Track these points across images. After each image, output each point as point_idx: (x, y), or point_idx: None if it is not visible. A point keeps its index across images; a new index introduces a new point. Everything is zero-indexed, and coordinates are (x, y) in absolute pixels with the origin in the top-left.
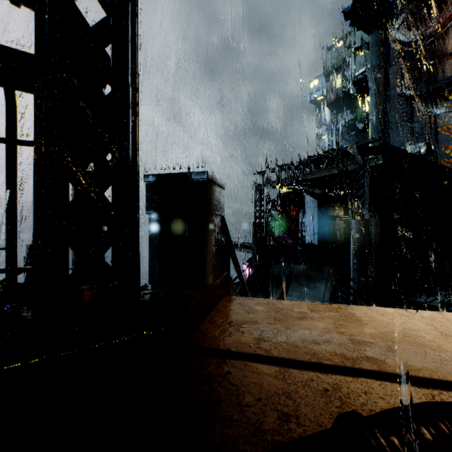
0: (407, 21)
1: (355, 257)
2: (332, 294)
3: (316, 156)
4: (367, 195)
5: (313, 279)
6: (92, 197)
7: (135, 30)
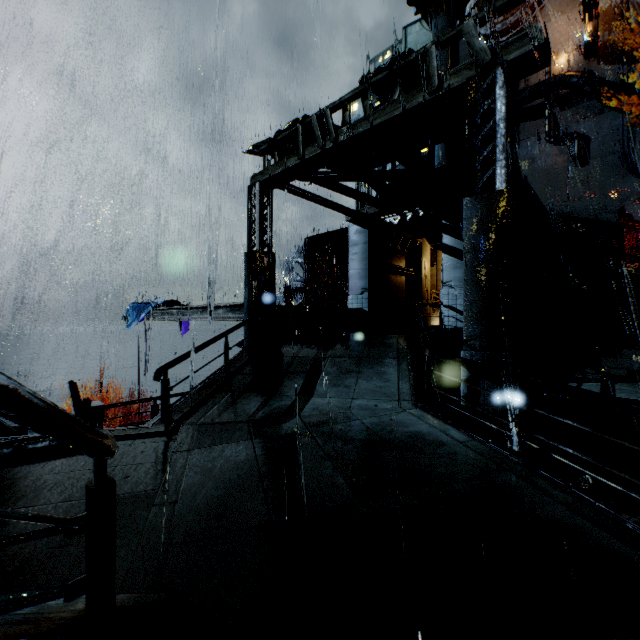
0: (481, 6)
1: (474, 287)
2: (416, 383)
3: (379, 74)
4: (503, 133)
5: (371, 358)
6: None
7: None
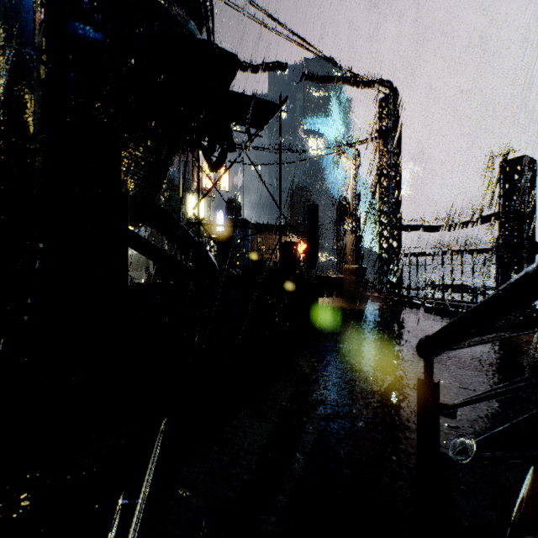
0: None
1: None
2: None
3: None
4: None
5: None
6: (510, 278)
7: (522, 233)
